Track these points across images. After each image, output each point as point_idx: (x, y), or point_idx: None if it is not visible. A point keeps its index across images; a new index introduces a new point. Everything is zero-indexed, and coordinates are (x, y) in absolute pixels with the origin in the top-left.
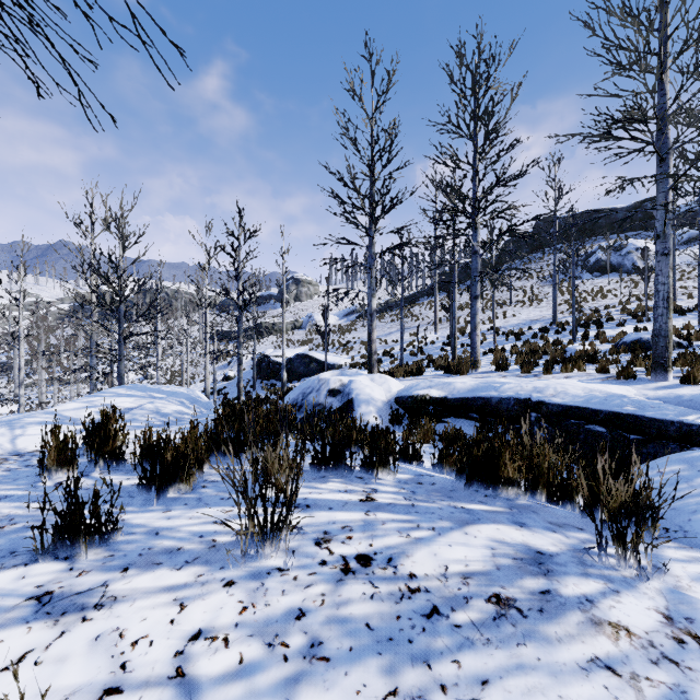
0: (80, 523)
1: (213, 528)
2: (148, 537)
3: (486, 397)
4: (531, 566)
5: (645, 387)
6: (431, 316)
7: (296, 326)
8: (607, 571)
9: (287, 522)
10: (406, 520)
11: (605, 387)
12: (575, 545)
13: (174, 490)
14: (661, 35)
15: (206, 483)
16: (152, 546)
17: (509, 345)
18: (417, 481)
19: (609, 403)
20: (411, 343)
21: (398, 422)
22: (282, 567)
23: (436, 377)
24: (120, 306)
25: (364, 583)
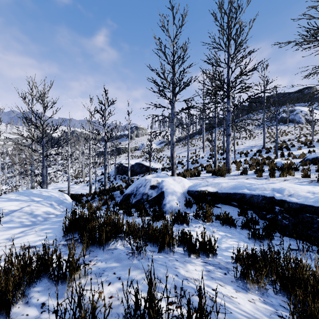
0: None
1: None
2: None
3: (242, 193)
4: None
5: None
6: (200, 144)
7: (136, 149)
8: None
9: None
10: None
11: (316, 189)
12: None
13: None
14: None
15: None
16: None
17: (242, 159)
18: None
19: None
20: (192, 158)
21: (190, 206)
22: None
23: (208, 178)
24: (43, 140)
25: None
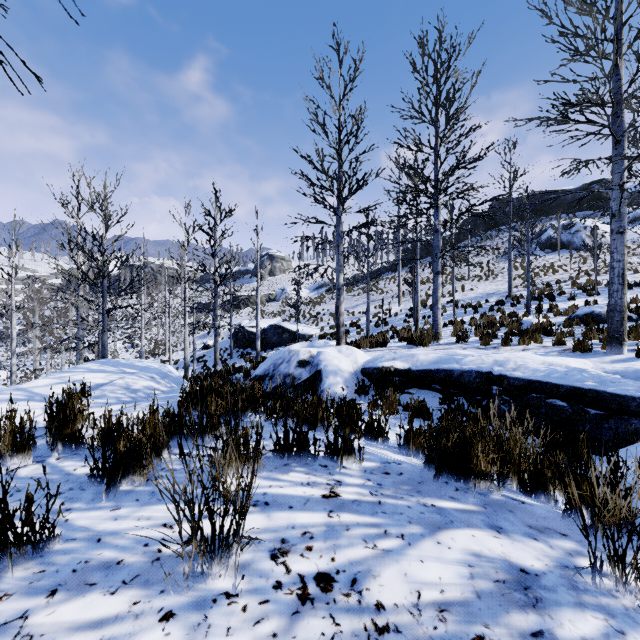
0: (7, 535)
1: (161, 534)
2: (88, 545)
3: (448, 369)
4: (516, 592)
5: (602, 360)
6: (395, 290)
7: (271, 298)
8: (604, 599)
9: (236, 538)
10: (372, 523)
11: (563, 360)
12: (562, 558)
13: (127, 482)
14: (617, 22)
15: (163, 473)
16: (90, 558)
17: (467, 317)
18: (383, 471)
19: (570, 377)
20: (376, 315)
21: (364, 393)
22: (231, 591)
23: (400, 349)
24: (104, 281)
25: (324, 617)
